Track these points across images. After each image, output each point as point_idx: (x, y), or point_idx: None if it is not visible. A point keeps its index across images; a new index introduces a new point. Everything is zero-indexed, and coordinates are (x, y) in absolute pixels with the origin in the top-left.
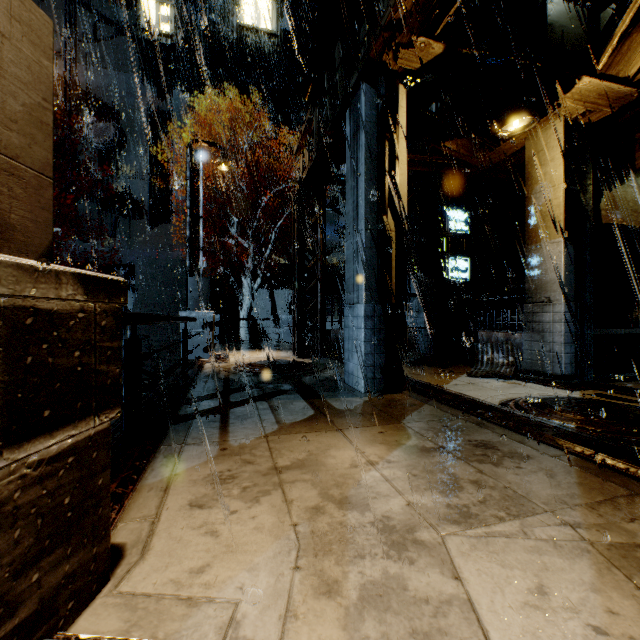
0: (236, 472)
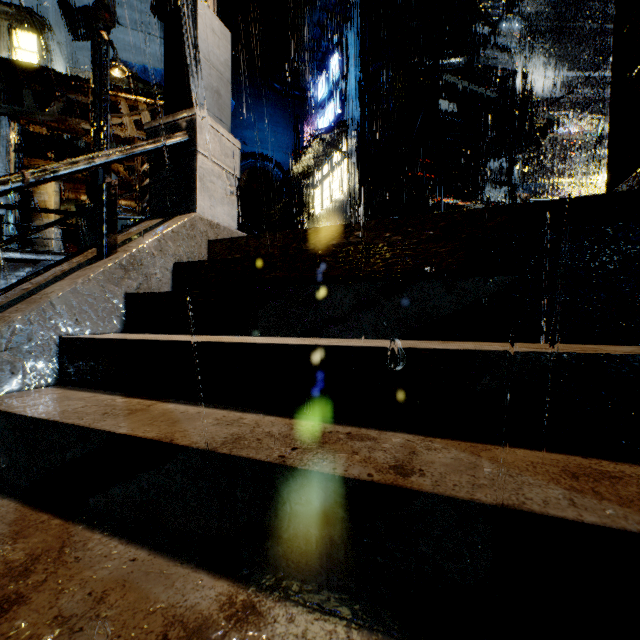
0: None
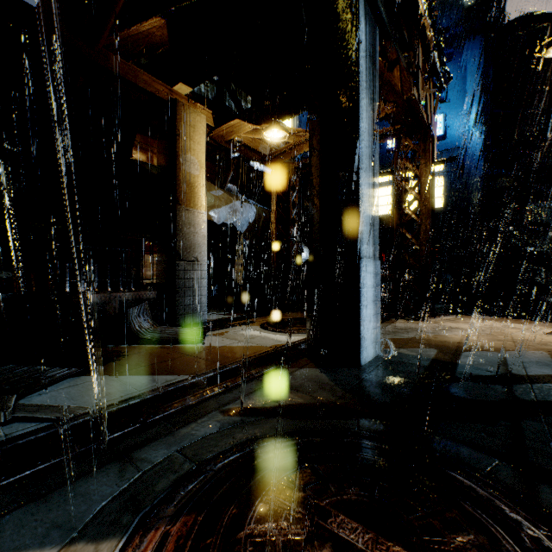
0: (536, 344)
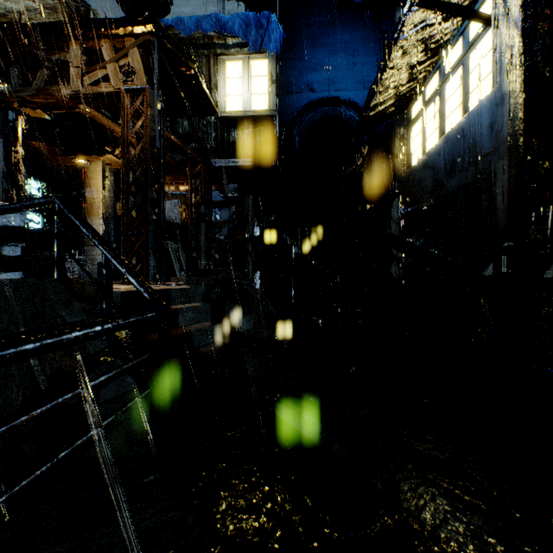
0: None
